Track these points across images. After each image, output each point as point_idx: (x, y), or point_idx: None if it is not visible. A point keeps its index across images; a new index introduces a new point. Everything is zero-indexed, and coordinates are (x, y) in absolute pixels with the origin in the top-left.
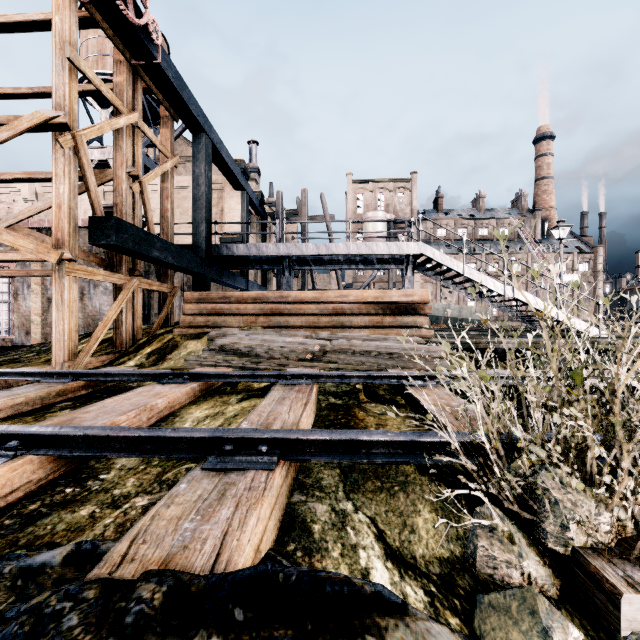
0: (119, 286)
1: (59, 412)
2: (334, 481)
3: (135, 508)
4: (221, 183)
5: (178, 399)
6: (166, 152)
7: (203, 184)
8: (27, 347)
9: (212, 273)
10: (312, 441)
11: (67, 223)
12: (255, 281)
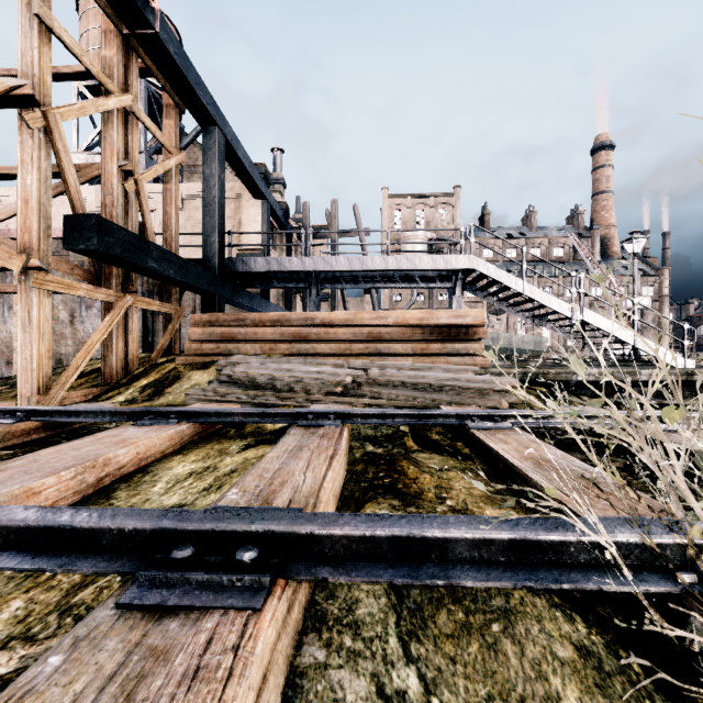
0: (108, 304)
1: None
2: (379, 608)
3: None
4: (239, 191)
5: (154, 447)
6: (169, 147)
7: (214, 187)
8: (3, 379)
9: (226, 292)
10: (339, 538)
11: (36, 222)
12: (278, 305)
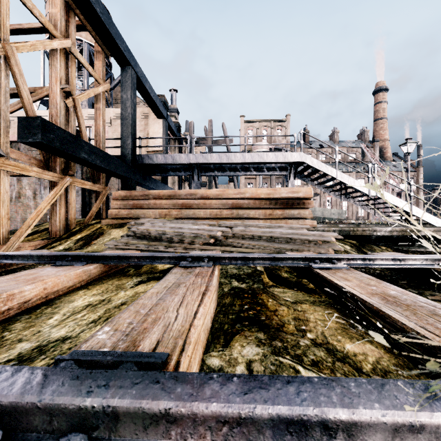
0: (54, 183)
1: None
2: None
3: None
4: (147, 113)
5: (61, 284)
6: (98, 78)
7: (129, 107)
8: None
9: (137, 178)
10: (203, 419)
11: None
12: (173, 188)
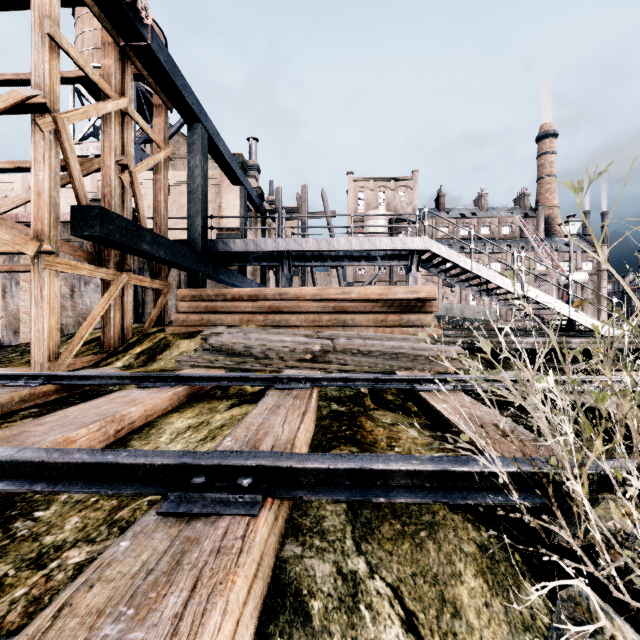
0: (107, 282)
1: (19, 421)
2: (339, 522)
3: (64, 568)
4: (219, 178)
5: (157, 406)
6: (159, 142)
7: (198, 176)
8: (13, 347)
9: (208, 270)
10: (310, 470)
11: (47, 212)
12: (254, 279)
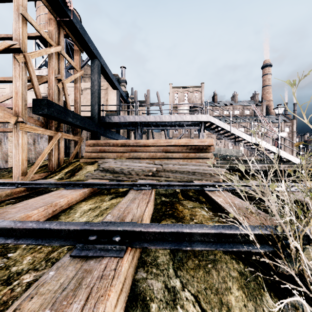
0: (51, 137)
1: (4, 206)
2: (166, 259)
3: (21, 285)
4: (106, 86)
5: (74, 198)
6: (77, 68)
7: (96, 85)
8: (5, 169)
9: (101, 131)
10: (151, 232)
11: (21, 102)
12: (124, 136)
